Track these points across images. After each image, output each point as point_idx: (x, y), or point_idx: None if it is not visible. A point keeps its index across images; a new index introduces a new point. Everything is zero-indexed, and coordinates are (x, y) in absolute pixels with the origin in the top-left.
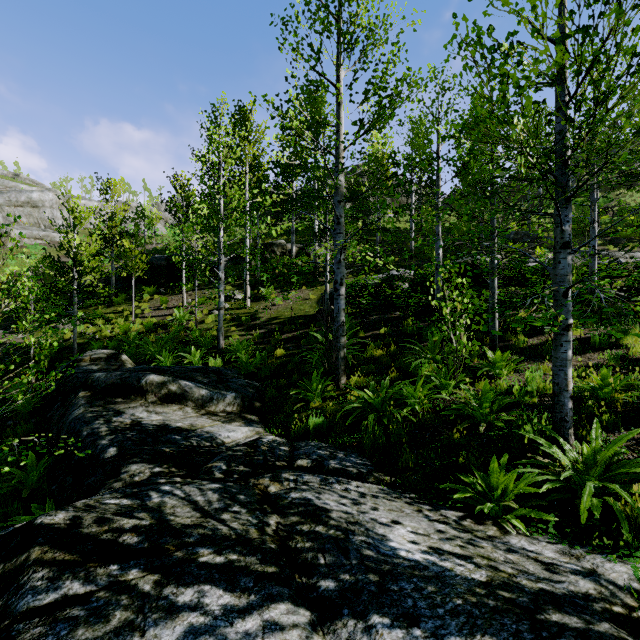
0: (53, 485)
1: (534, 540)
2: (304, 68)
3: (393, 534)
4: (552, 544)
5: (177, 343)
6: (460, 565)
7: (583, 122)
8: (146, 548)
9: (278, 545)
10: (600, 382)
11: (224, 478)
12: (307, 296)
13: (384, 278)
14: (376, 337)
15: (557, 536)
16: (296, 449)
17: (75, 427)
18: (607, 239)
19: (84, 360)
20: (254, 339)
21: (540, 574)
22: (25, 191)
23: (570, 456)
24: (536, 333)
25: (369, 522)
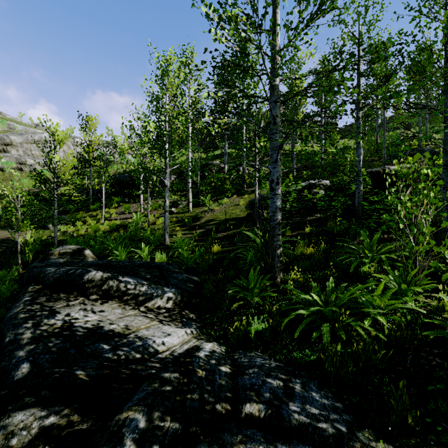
0: None
1: None
2: None
3: None
4: None
5: (133, 240)
6: None
7: None
8: None
9: None
10: None
11: None
12: (237, 202)
13: (303, 186)
14: (302, 236)
15: None
16: (239, 371)
17: (3, 330)
18: None
19: (54, 254)
20: (194, 237)
21: None
22: (38, 133)
23: None
24: None
25: None
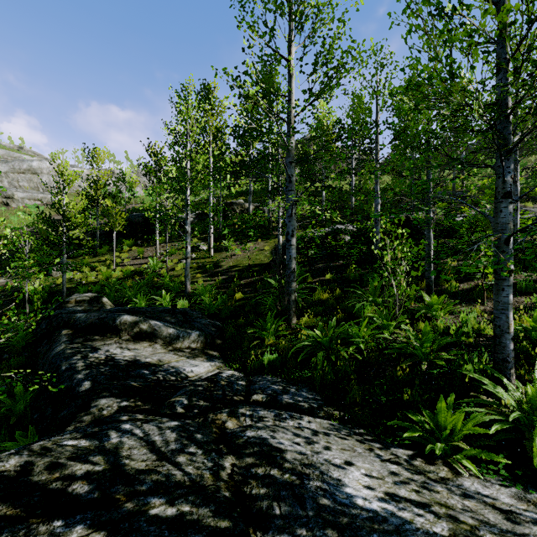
0: (35, 414)
1: (487, 482)
2: (259, 44)
3: (348, 478)
4: (505, 487)
5: (151, 287)
6: (419, 515)
7: (529, 74)
8: (95, 499)
9: (232, 492)
10: (533, 324)
11: (185, 413)
12: (262, 247)
13: (329, 231)
14: (322, 282)
15: (508, 478)
16: (252, 384)
17: (55, 362)
18: (524, 197)
19: (70, 302)
20: (216, 284)
21: (502, 525)
22: (26, 160)
23: (513, 395)
24: (466, 279)
25: (323, 464)
